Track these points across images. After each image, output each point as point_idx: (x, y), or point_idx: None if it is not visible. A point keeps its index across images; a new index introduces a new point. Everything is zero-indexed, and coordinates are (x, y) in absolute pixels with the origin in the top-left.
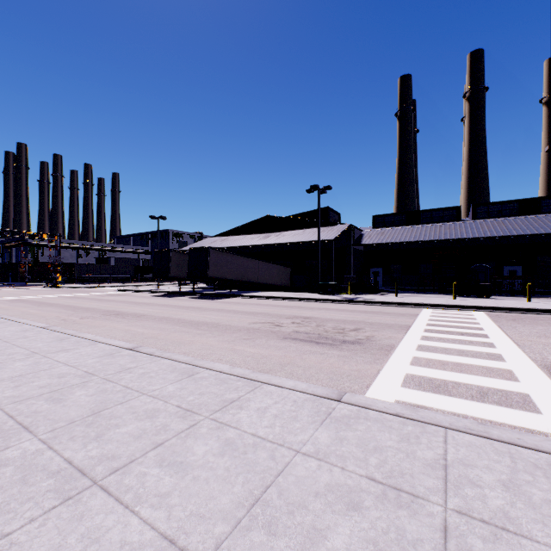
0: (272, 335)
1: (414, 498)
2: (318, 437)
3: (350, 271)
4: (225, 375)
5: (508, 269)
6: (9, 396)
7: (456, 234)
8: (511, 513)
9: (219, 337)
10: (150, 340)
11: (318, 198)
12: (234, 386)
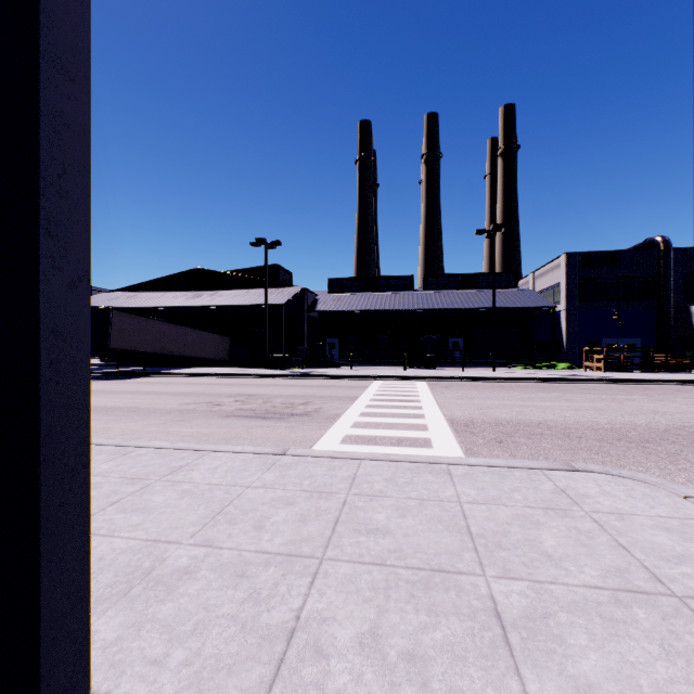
0: (212, 414)
1: (330, 494)
2: (266, 477)
3: (304, 342)
4: (167, 450)
5: (452, 340)
6: None
7: (409, 305)
8: (384, 490)
9: (144, 422)
10: None
11: (266, 254)
12: (180, 456)
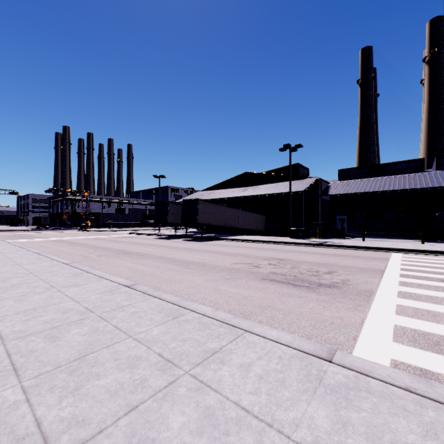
0: (251, 275)
1: None
2: (314, 417)
3: (318, 218)
4: (208, 319)
5: None
6: (17, 330)
7: (421, 184)
8: None
9: (205, 276)
10: (147, 277)
11: (290, 155)
12: (216, 332)
